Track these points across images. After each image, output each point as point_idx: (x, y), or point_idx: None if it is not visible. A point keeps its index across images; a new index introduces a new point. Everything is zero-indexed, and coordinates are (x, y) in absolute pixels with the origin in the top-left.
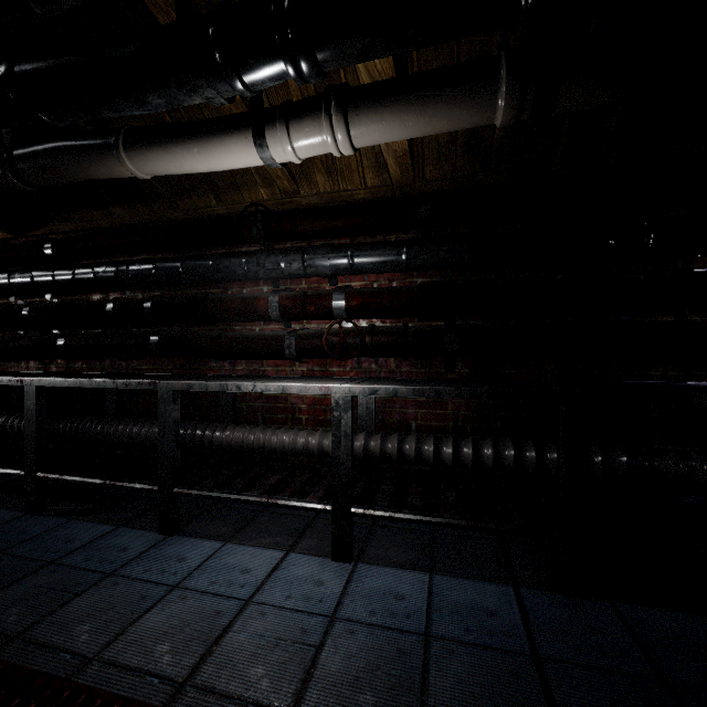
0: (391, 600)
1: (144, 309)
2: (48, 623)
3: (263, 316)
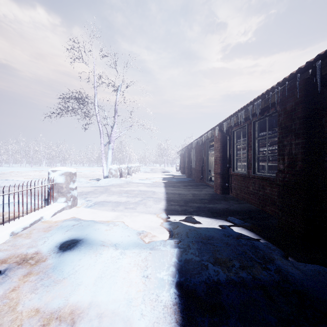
0: None
1: None
2: None
3: None
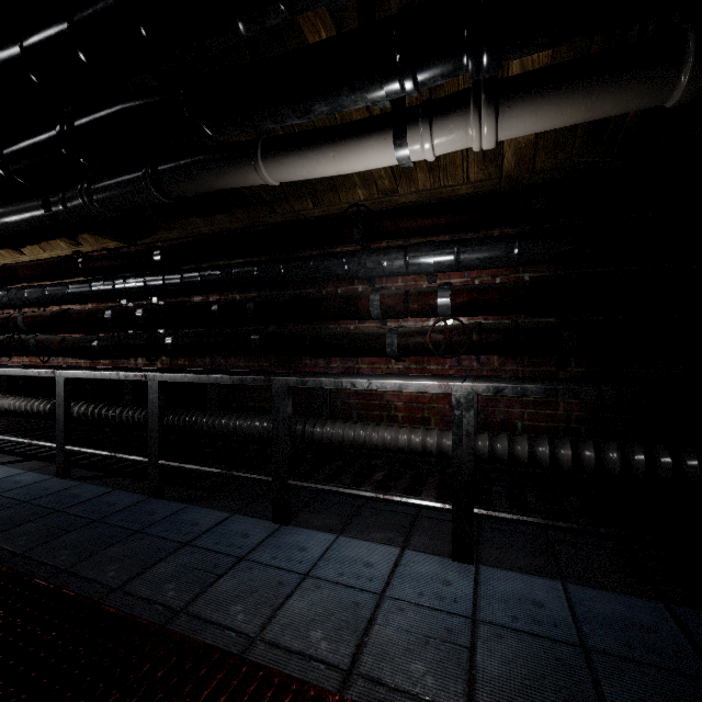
0: (530, 606)
1: (247, 310)
2: (203, 600)
3: (363, 314)
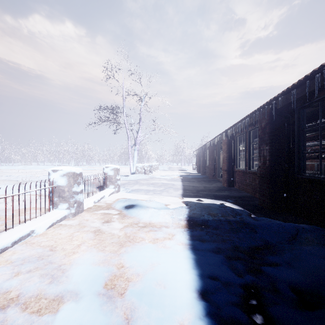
0: None
1: None
2: None
3: None
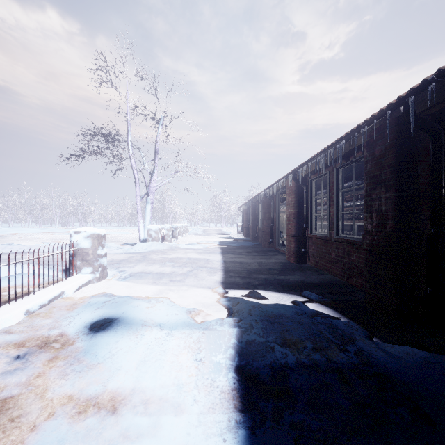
0: None
1: None
2: None
3: None
